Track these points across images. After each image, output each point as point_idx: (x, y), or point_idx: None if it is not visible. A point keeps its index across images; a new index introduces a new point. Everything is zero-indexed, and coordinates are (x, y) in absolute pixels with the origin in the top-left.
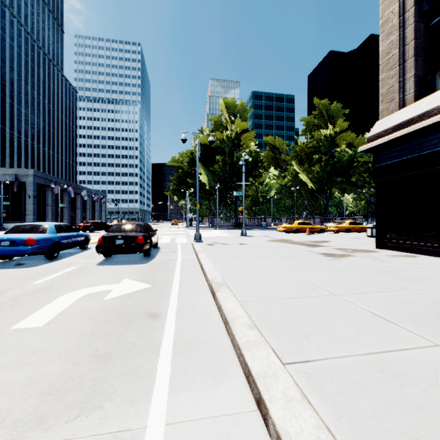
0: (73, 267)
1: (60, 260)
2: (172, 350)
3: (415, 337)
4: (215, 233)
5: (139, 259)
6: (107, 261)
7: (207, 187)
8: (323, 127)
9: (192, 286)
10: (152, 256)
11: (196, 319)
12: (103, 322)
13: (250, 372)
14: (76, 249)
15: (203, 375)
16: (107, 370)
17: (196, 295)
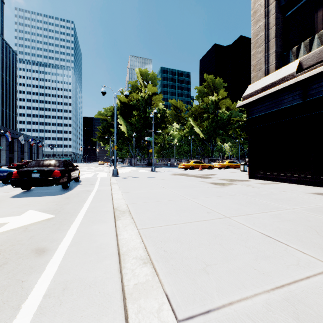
0: None
1: None
2: (40, 304)
3: (310, 259)
4: (131, 170)
5: (57, 191)
6: (24, 194)
7: (126, 135)
8: (210, 95)
9: (97, 214)
10: (71, 188)
11: (88, 252)
12: None
13: None
14: None
15: None
16: None
17: (98, 223)
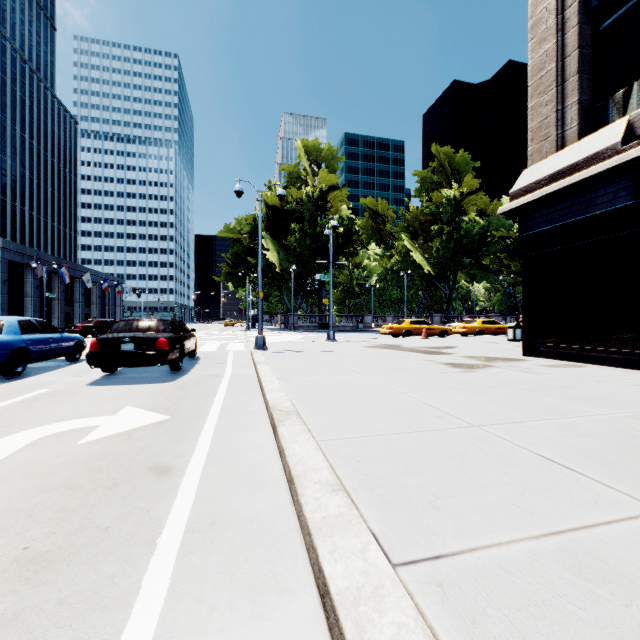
0: (45, 388)
1: (27, 378)
2: (182, 539)
3: (620, 497)
4: (289, 337)
5: (162, 375)
6: (107, 379)
7: (277, 269)
8: (445, 186)
9: (240, 416)
10: (185, 370)
11: (238, 474)
12: (62, 486)
13: (327, 589)
14: (60, 362)
15: (233, 595)
16: (33, 593)
17: (245, 431)
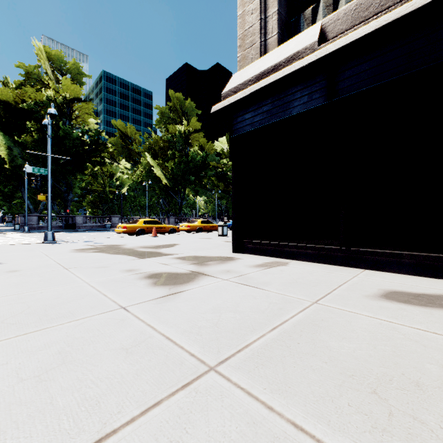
0: None
1: None
2: None
3: None
4: (1, 239)
5: None
6: None
7: (7, 167)
8: (178, 123)
9: None
10: None
11: None
12: None
13: None
14: None
15: None
16: None
17: None
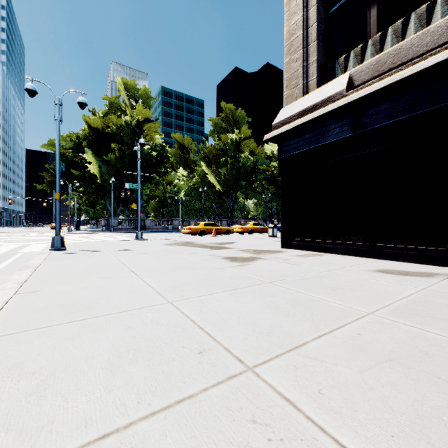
0: None
1: None
2: None
3: None
4: (103, 237)
5: None
6: None
7: (98, 180)
8: (230, 131)
9: None
10: None
11: None
12: None
13: None
14: None
15: None
16: None
17: None
